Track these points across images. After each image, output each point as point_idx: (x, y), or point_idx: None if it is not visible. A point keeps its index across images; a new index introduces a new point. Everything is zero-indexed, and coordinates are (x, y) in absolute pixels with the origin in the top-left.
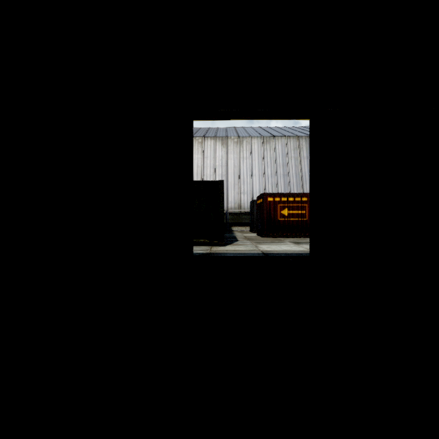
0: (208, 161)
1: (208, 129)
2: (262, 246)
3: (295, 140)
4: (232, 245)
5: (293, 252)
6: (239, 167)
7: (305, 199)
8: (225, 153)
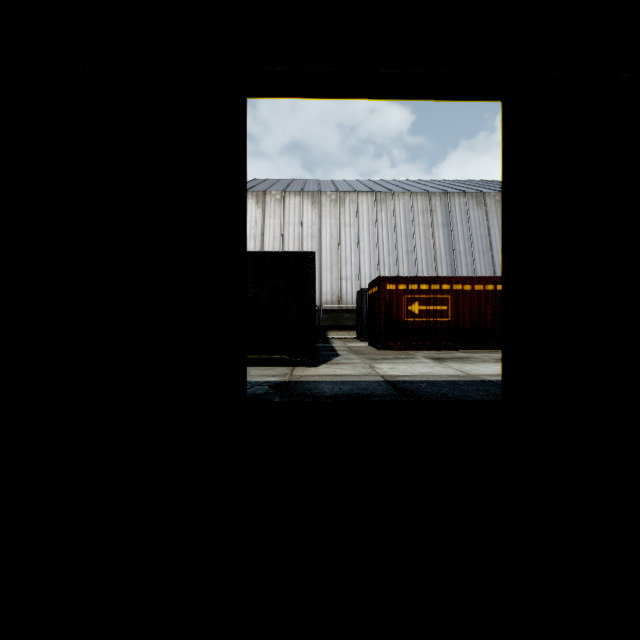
0: (290, 229)
1: (292, 181)
2: (381, 366)
3: (425, 198)
4: (329, 364)
5: (441, 379)
6: (338, 238)
7: (447, 288)
8: (317, 217)
